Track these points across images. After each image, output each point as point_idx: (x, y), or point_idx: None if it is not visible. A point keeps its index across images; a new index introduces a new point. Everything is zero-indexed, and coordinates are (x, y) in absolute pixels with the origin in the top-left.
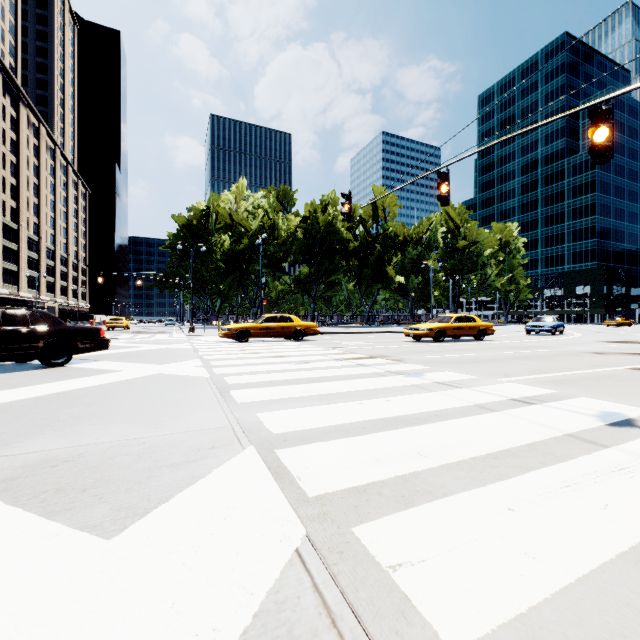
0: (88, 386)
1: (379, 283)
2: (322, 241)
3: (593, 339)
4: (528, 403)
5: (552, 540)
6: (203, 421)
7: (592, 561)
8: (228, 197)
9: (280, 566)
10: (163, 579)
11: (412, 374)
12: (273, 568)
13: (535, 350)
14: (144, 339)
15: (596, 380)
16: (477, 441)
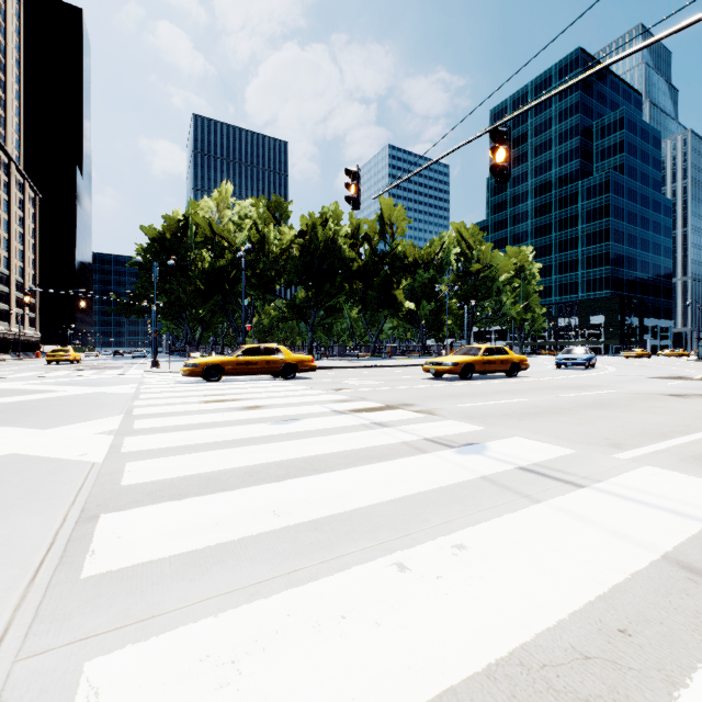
0: None
1: (387, 309)
2: (321, 260)
3: (637, 374)
4: None
5: None
6: None
7: None
8: (208, 204)
9: None
10: None
11: (466, 445)
12: None
13: (594, 391)
14: (79, 378)
15: None
16: None
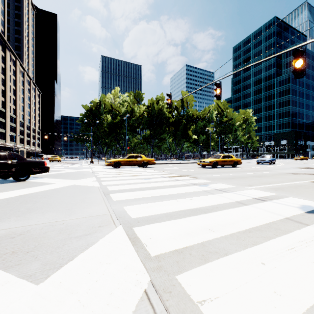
0: (37, 191)
1: (184, 139)
2: (156, 118)
3: (290, 166)
4: (263, 200)
5: (288, 283)
6: (95, 211)
7: (313, 297)
8: (110, 96)
9: (135, 302)
10: (67, 312)
11: (202, 185)
12: (131, 303)
13: (262, 172)
14: (68, 166)
15: (295, 188)
16: (239, 222)
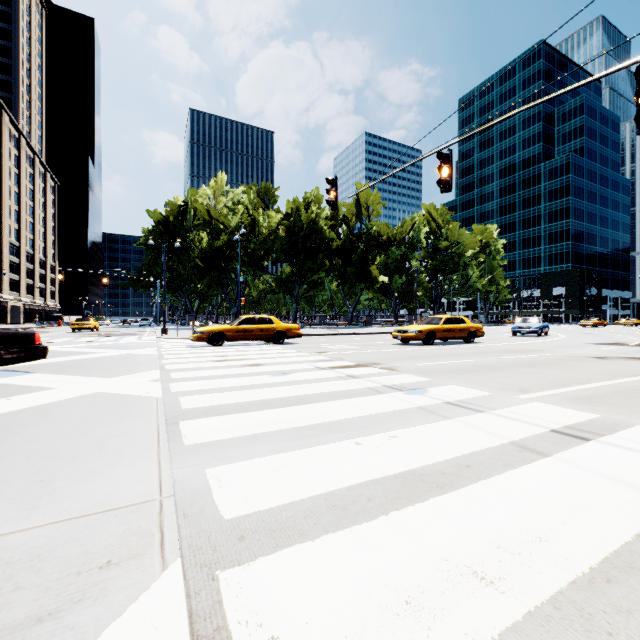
0: None
1: (363, 283)
2: (305, 239)
3: (581, 341)
4: (577, 437)
5: None
6: (119, 488)
7: None
8: (206, 192)
9: None
10: None
11: (413, 390)
12: None
13: (533, 354)
14: (107, 343)
15: (630, 396)
16: (557, 531)
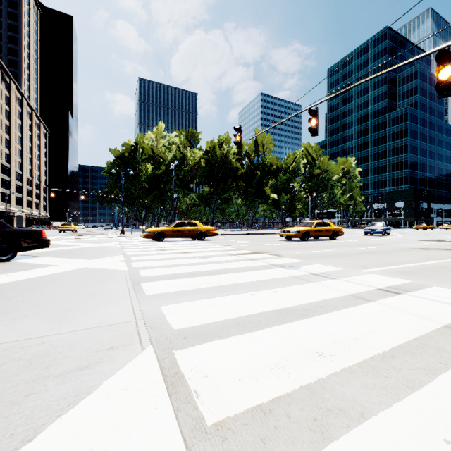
0: (20, 279)
1: (259, 199)
2: (219, 168)
3: (412, 238)
4: (394, 292)
5: None
6: (110, 315)
7: None
8: (150, 136)
9: None
10: None
11: (291, 266)
12: None
13: (376, 247)
14: (85, 239)
15: (435, 271)
16: (368, 336)
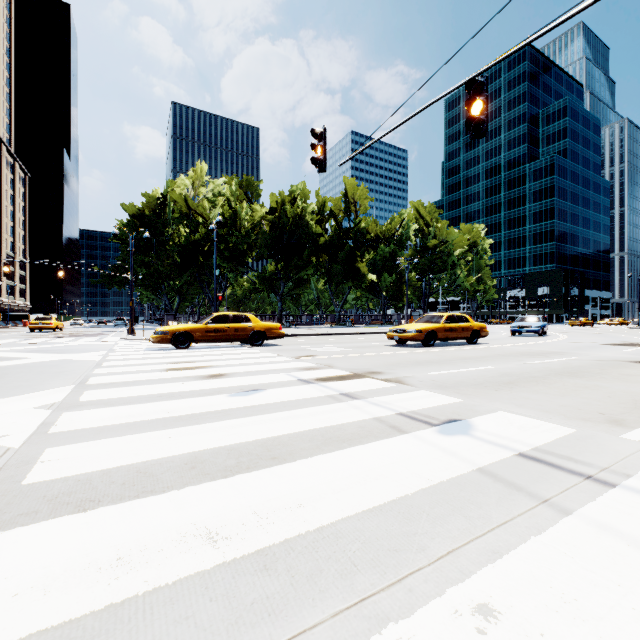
0: None
1: (351, 281)
2: (290, 235)
3: (590, 341)
4: None
5: None
6: None
7: None
8: (184, 182)
9: None
10: None
11: (448, 423)
12: None
13: (558, 358)
14: (53, 345)
15: None
16: None
